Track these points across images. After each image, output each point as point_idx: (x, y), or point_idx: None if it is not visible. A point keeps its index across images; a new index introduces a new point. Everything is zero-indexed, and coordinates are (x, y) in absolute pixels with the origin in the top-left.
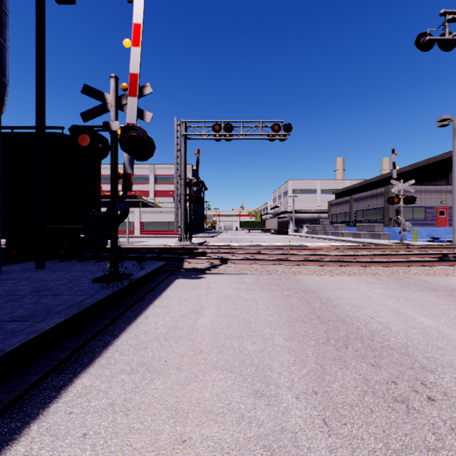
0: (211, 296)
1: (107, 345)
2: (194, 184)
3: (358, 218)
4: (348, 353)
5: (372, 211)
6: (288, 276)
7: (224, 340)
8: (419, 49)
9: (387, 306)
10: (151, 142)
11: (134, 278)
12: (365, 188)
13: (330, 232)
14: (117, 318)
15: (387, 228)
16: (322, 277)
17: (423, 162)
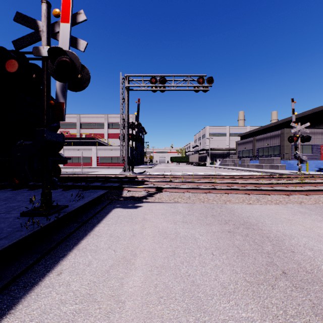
0: (146, 232)
1: None
2: (136, 126)
3: (259, 153)
4: None
5: (270, 149)
6: (219, 204)
7: None
8: None
9: None
10: (85, 71)
11: (66, 211)
12: (263, 132)
13: (238, 164)
14: (20, 275)
15: (283, 161)
16: (252, 206)
17: (309, 112)
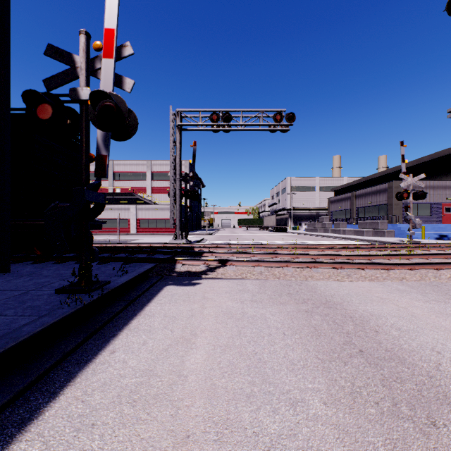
0: (207, 312)
1: (30, 420)
2: (191, 179)
3: (360, 215)
4: (446, 441)
5: (374, 208)
6: (299, 281)
7: (225, 406)
8: (450, 16)
9: (447, 329)
10: (132, 116)
11: (109, 288)
12: (366, 185)
13: (330, 230)
14: (70, 353)
15: (391, 225)
16: (340, 283)
17: (427, 158)
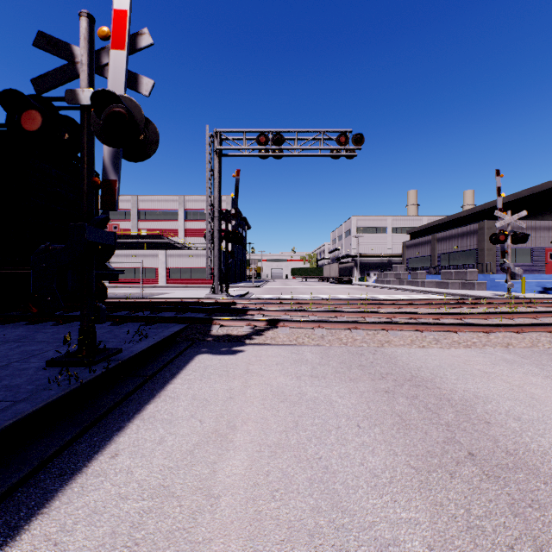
0: (252, 392)
1: None
2: (233, 217)
3: (443, 263)
4: None
5: (461, 254)
6: (372, 348)
7: None
8: None
9: None
10: (151, 129)
11: (120, 359)
12: (449, 225)
13: (406, 281)
14: (52, 458)
15: (483, 275)
16: (427, 351)
17: (527, 192)
